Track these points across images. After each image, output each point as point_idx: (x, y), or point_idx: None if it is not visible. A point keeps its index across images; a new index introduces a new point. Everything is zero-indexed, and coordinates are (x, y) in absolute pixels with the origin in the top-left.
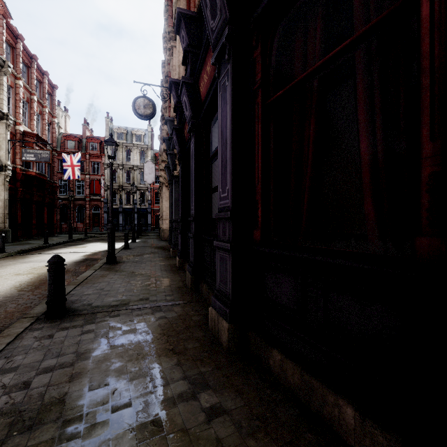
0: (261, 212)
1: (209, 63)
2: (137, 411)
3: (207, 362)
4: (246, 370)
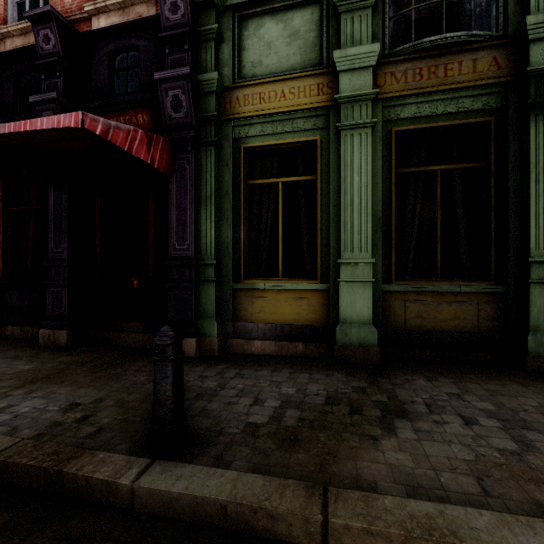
0: (2, 264)
1: None
2: None
3: None
4: None
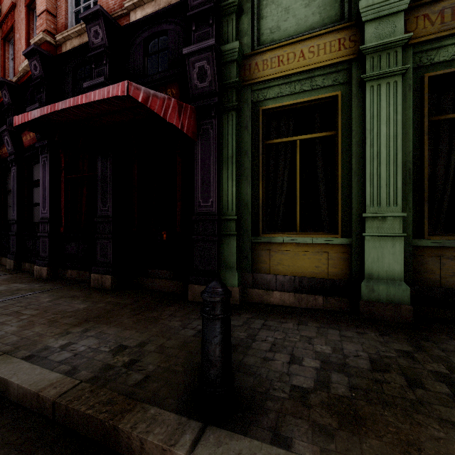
0: (64, 220)
1: (32, 133)
2: (7, 290)
3: (36, 282)
4: (56, 280)
